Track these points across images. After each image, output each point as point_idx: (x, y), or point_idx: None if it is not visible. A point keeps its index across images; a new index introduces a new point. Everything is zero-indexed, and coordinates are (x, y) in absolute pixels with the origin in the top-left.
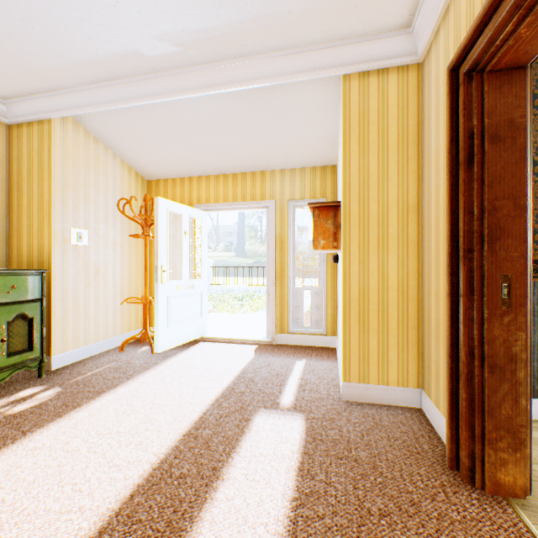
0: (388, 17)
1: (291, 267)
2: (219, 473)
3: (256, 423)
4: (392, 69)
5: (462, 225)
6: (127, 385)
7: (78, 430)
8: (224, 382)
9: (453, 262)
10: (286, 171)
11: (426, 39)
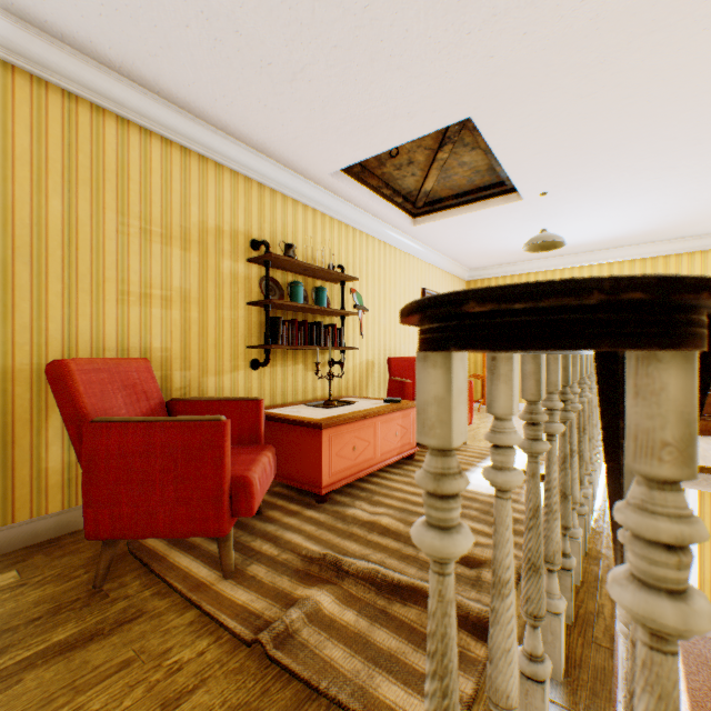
0: None
1: None
2: None
3: None
4: None
5: None
6: None
7: None
8: None
9: None
10: None
11: None
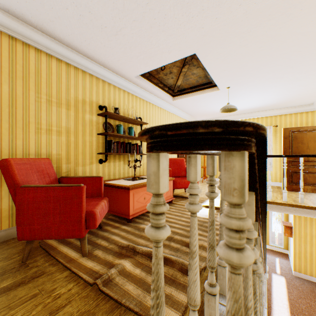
0: None
1: (270, 224)
2: (271, 284)
3: (273, 276)
4: None
5: None
6: None
7: None
8: None
9: None
10: None
11: None
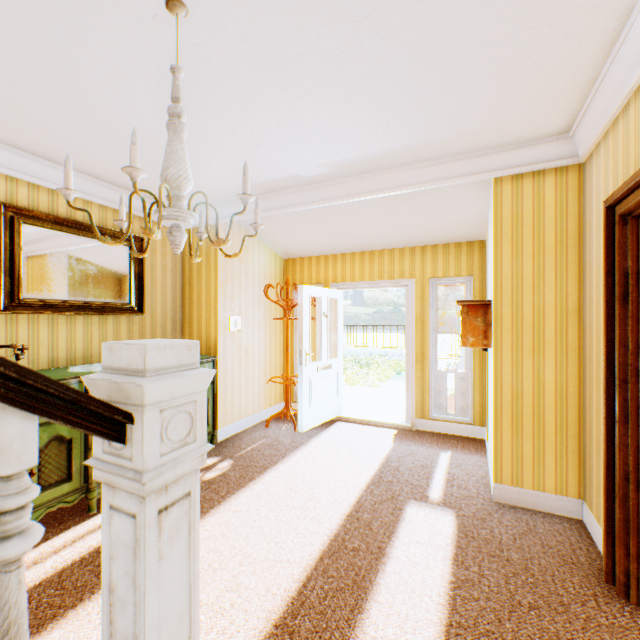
0: (543, 129)
1: (432, 349)
2: (384, 552)
3: (409, 513)
4: (548, 170)
5: (617, 356)
6: (284, 463)
7: (262, 500)
8: (371, 468)
9: (608, 388)
10: (427, 247)
11: (586, 148)
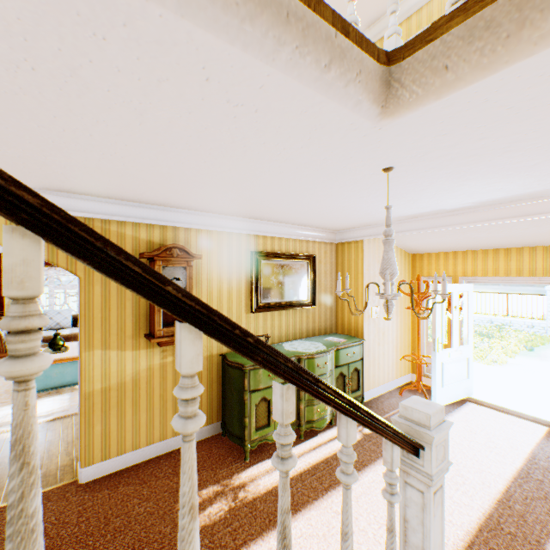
0: None
1: None
2: (543, 547)
3: None
4: None
5: None
6: None
7: None
8: (514, 461)
9: None
10: None
11: None
